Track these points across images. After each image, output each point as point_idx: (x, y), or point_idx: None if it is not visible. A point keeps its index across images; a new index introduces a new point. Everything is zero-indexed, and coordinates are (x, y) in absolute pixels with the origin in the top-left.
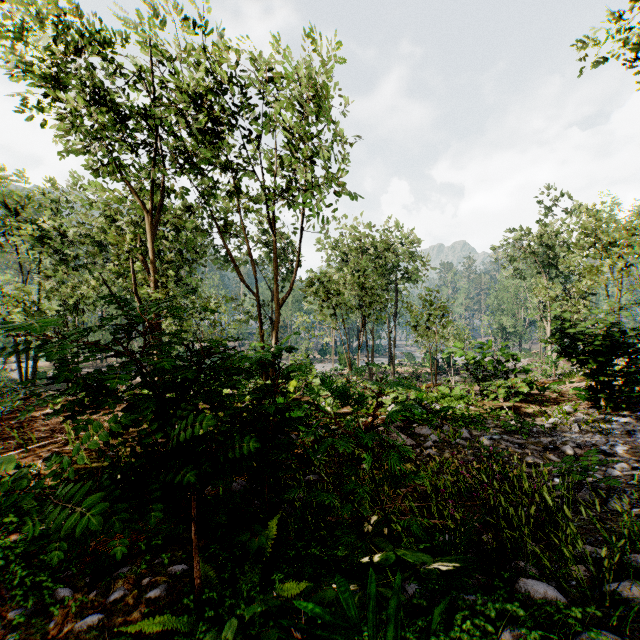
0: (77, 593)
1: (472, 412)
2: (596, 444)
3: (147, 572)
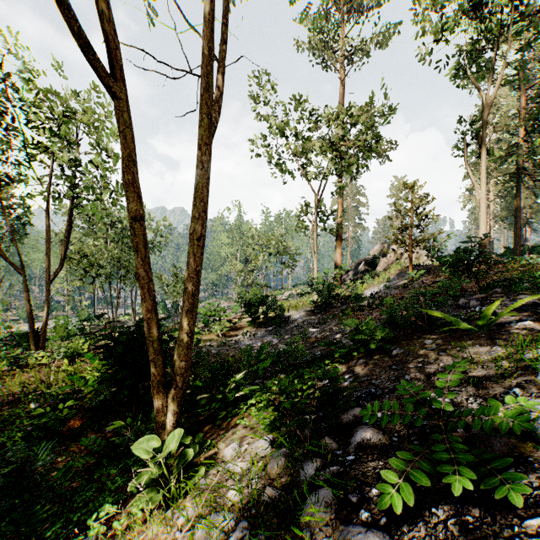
0: (71, 444)
1: (205, 340)
2: (253, 343)
3: (97, 429)
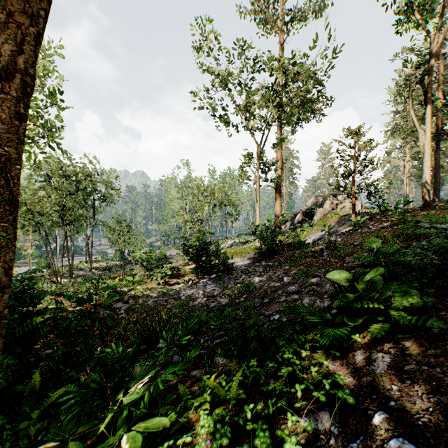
0: None
1: (145, 289)
2: (194, 293)
3: None
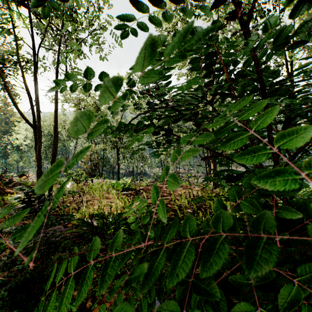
0: None
1: None
2: None
3: None
